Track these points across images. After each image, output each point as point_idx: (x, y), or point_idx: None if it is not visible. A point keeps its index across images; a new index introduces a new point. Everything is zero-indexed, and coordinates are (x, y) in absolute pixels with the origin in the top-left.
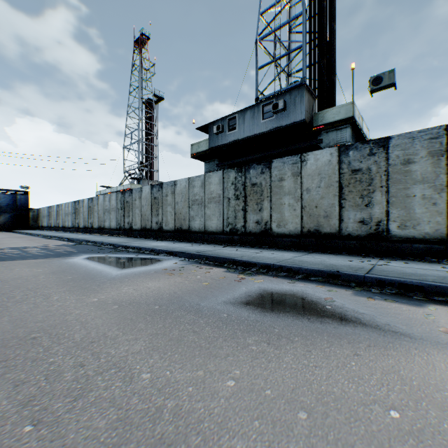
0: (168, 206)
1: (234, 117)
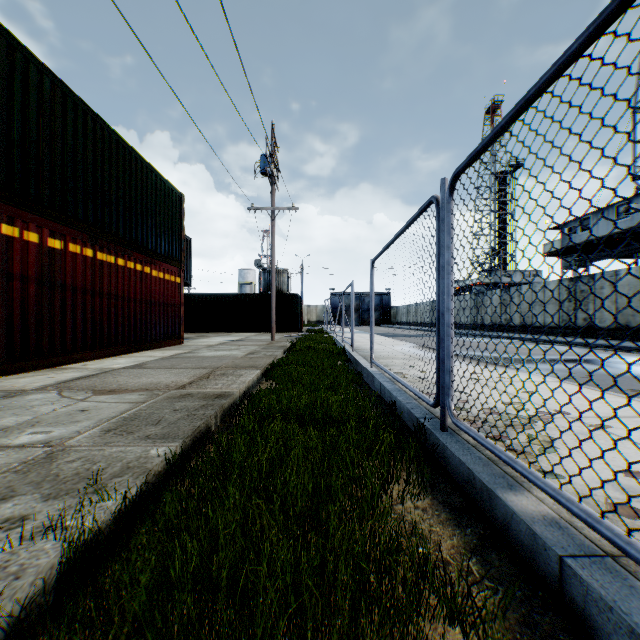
0: (514, 306)
1: (587, 217)
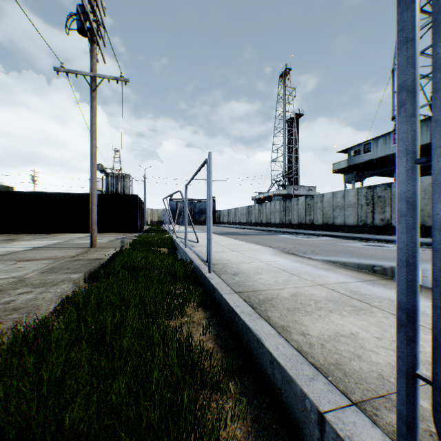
0: (317, 210)
1: (368, 142)
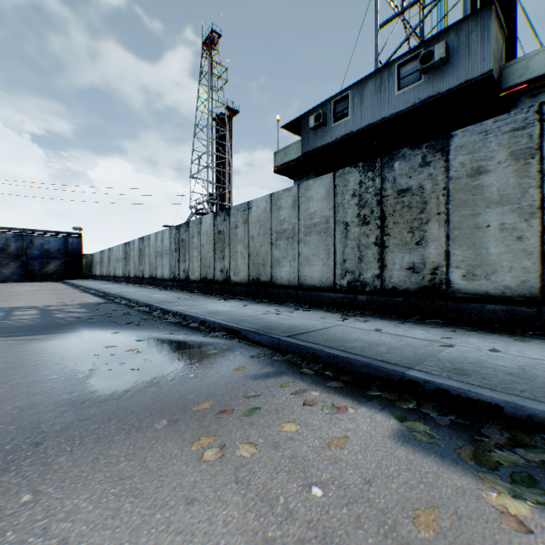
0: (238, 244)
1: (345, 97)
